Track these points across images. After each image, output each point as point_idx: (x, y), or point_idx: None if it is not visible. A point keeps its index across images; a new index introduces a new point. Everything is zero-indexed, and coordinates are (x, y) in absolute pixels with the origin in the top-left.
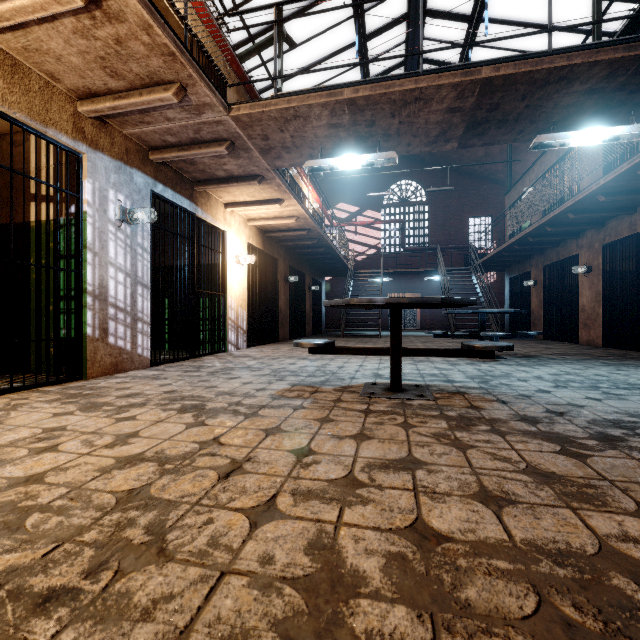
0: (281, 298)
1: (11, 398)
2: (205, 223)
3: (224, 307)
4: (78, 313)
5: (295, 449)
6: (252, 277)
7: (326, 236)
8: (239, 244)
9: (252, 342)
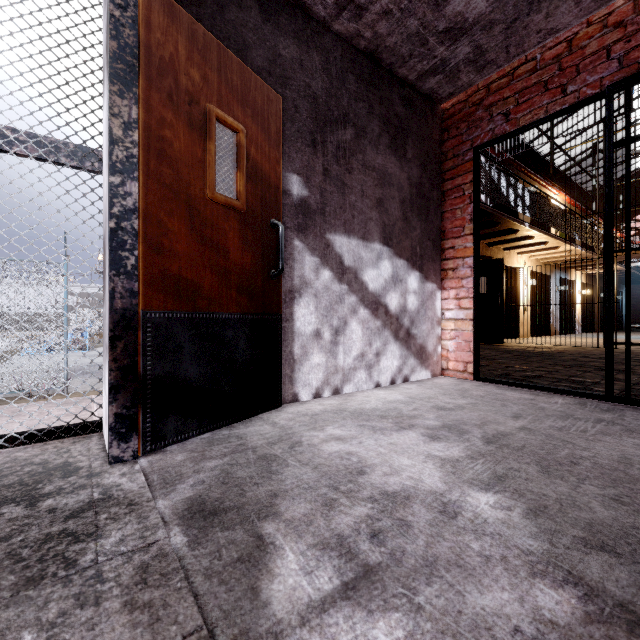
0: (595, 307)
1: (548, 336)
2: (568, 280)
3: (573, 314)
4: (548, 318)
5: (639, 340)
6: (583, 298)
7: (632, 270)
8: (579, 284)
9: (583, 331)
